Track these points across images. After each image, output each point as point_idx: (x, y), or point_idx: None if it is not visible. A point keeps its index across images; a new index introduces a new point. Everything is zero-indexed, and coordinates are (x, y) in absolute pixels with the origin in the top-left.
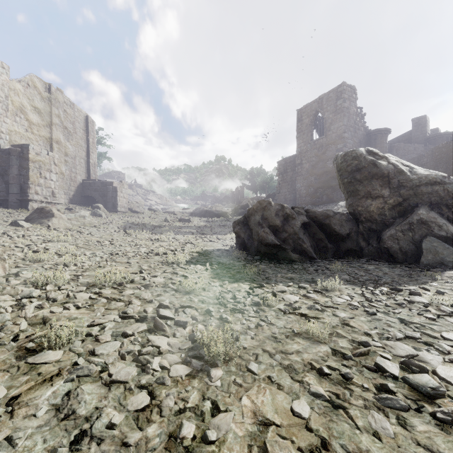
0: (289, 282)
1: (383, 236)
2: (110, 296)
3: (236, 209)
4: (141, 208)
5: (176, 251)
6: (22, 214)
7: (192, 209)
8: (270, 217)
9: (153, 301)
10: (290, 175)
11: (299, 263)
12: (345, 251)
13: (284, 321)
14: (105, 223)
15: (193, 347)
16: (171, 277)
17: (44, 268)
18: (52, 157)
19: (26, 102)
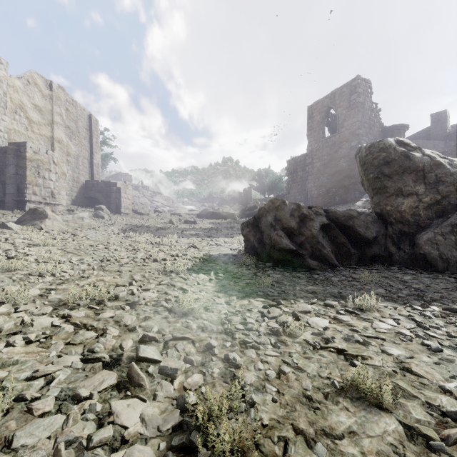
0: (312, 298)
1: (419, 239)
2: (81, 320)
3: (244, 210)
4: (145, 209)
5: (177, 257)
6: (17, 215)
7: (199, 210)
8: (283, 218)
9: (136, 328)
10: (300, 175)
11: (319, 272)
12: (370, 257)
13: (316, 364)
14: (105, 225)
15: (182, 422)
16: (166, 291)
17: (12, 280)
18: (52, 156)
19: (26, 99)
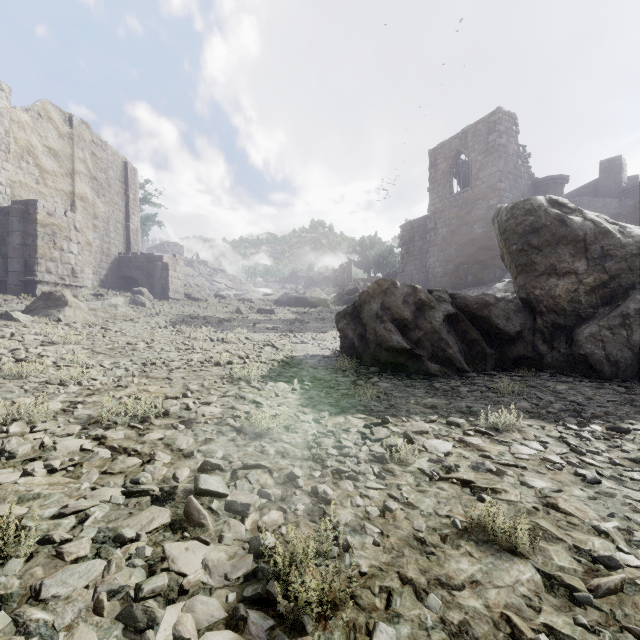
0: (431, 414)
1: (578, 335)
2: (120, 443)
3: (340, 295)
4: (203, 294)
5: (247, 359)
6: (25, 301)
7: (277, 295)
8: (394, 306)
9: (194, 453)
10: (419, 246)
11: (442, 379)
12: (513, 360)
13: (433, 499)
14: (147, 315)
15: (256, 570)
16: (234, 405)
17: (23, 390)
18: (72, 219)
19: (36, 140)
